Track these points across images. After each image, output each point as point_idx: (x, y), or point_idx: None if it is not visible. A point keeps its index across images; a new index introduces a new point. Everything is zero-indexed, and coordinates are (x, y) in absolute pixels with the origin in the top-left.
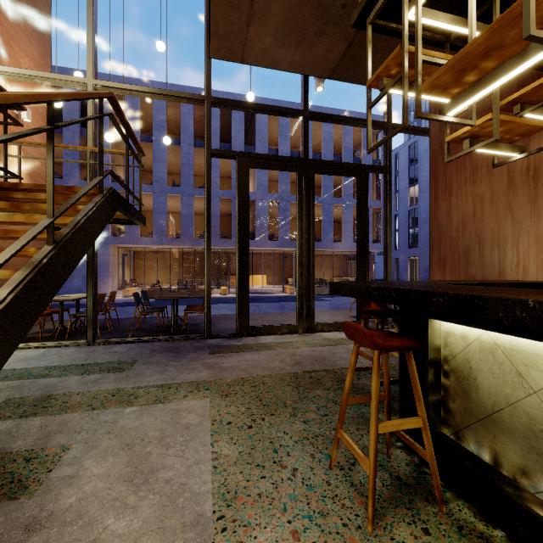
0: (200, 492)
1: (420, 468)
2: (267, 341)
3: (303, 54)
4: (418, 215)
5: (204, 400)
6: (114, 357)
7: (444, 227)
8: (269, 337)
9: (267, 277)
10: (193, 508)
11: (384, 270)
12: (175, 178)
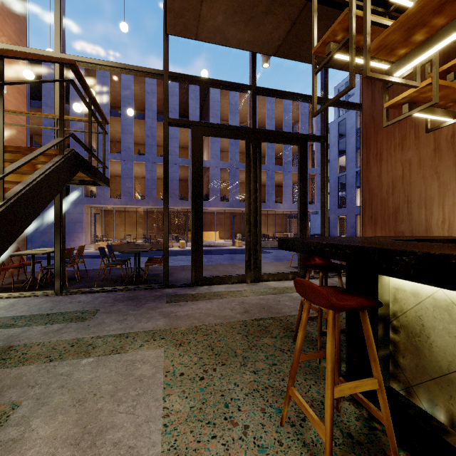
0: None
1: (370, 423)
2: (219, 290)
3: (251, 32)
4: (346, 181)
5: (159, 349)
6: (78, 306)
7: (375, 189)
8: (221, 286)
9: (219, 233)
10: None
11: (321, 226)
12: (140, 148)
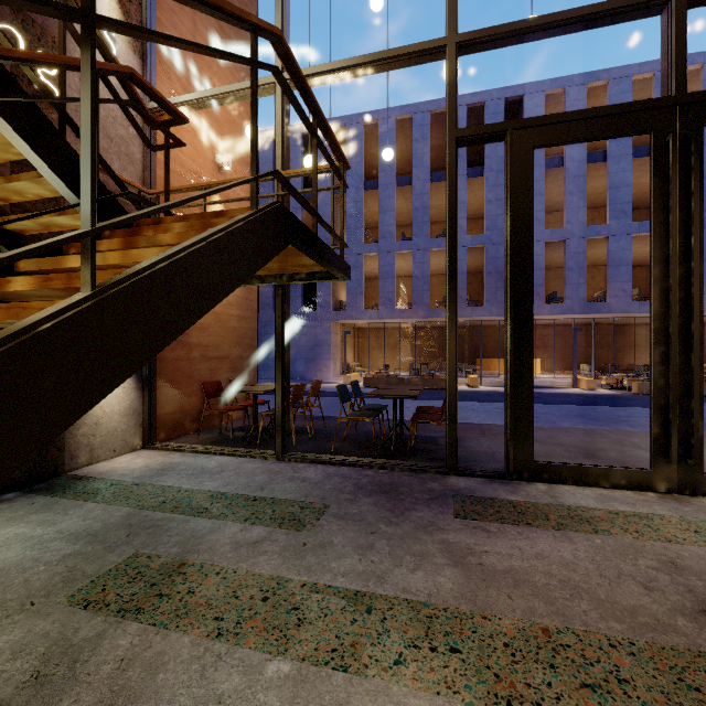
0: None
1: None
2: (580, 503)
3: None
4: None
5: (447, 701)
6: (299, 491)
7: None
8: (581, 490)
9: (542, 362)
10: None
11: None
12: (405, 232)
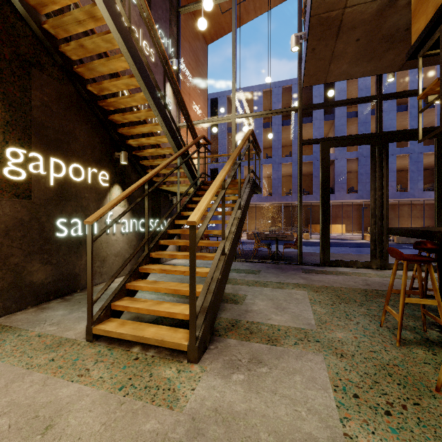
0: (308, 318)
1: None
2: (344, 270)
3: (373, 65)
4: None
5: (304, 291)
6: (248, 268)
7: None
8: (346, 268)
9: (346, 226)
10: (306, 321)
11: None
12: (267, 151)
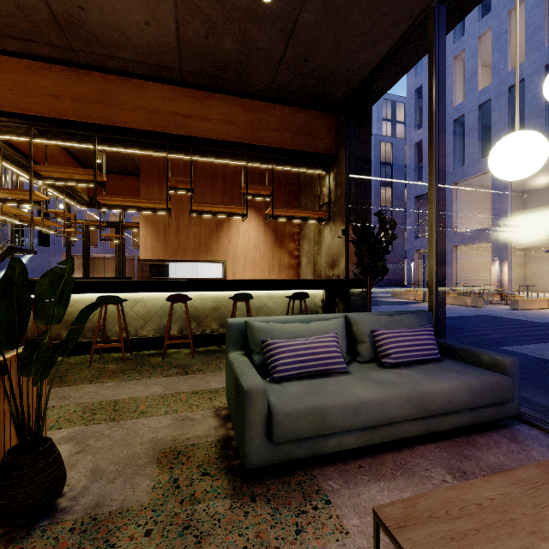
0: None
1: None
2: None
3: None
4: None
5: None
6: None
7: None
8: None
9: None
10: None
11: None
12: None
